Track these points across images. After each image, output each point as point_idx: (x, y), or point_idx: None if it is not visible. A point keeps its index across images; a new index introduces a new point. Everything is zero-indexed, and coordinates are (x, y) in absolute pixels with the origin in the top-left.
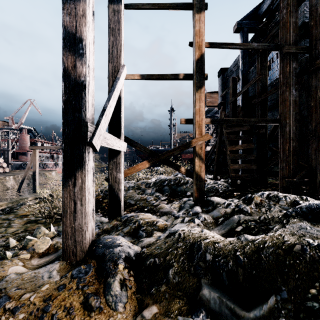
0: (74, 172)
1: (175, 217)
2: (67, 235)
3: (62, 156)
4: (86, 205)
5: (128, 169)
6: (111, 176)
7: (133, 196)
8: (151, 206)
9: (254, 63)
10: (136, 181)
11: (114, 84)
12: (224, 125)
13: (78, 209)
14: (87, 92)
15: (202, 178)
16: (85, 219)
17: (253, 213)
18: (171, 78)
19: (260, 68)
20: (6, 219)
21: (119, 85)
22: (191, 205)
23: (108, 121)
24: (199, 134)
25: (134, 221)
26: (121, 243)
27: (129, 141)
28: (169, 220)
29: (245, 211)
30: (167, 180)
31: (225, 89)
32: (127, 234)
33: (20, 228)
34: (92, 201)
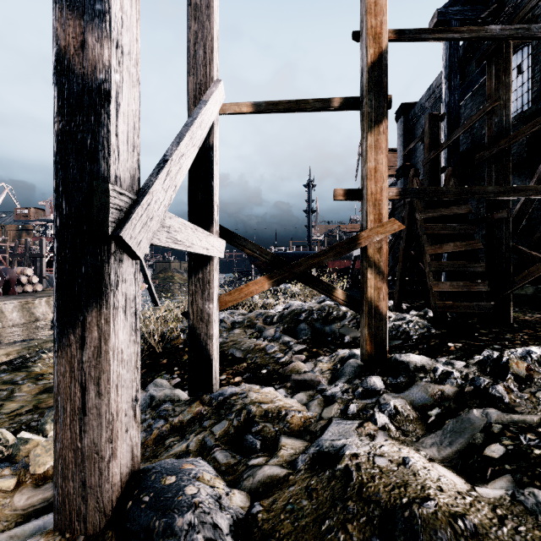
0: (82, 312)
1: (325, 398)
2: (65, 468)
3: (54, 272)
4: (112, 395)
5: (228, 293)
6: (193, 309)
7: (240, 342)
8: (275, 364)
9: (471, 87)
10: (247, 310)
11: (194, 111)
12: (417, 205)
13: (90, 405)
14: (115, 111)
15: (381, 312)
16: (107, 429)
17: (518, 404)
18: (316, 107)
19: (495, 87)
20: (9, 381)
21: (207, 117)
22: (358, 369)
23: (174, 188)
24: (376, 220)
25: (237, 409)
26: (197, 496)
27: (231, 237)
28: (314, 405)
29: (497, 398)
30: (304, 312)
31: (409, 142)
32: (222, 442)
33: (27, 403)
34: (133, 378)
